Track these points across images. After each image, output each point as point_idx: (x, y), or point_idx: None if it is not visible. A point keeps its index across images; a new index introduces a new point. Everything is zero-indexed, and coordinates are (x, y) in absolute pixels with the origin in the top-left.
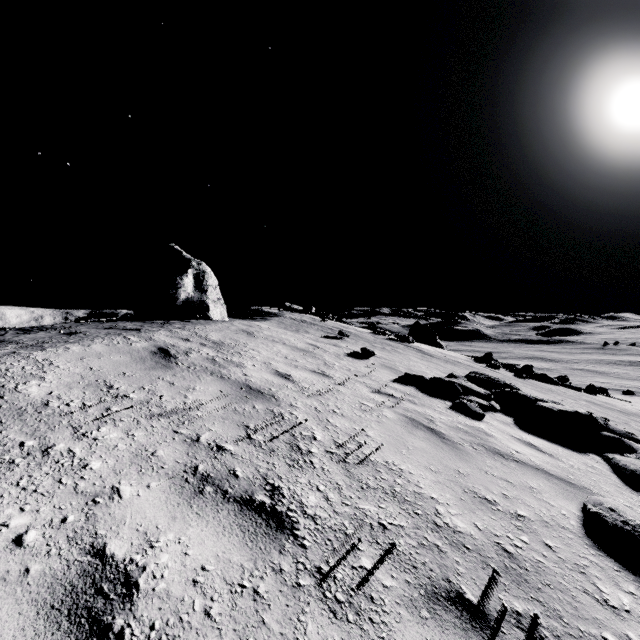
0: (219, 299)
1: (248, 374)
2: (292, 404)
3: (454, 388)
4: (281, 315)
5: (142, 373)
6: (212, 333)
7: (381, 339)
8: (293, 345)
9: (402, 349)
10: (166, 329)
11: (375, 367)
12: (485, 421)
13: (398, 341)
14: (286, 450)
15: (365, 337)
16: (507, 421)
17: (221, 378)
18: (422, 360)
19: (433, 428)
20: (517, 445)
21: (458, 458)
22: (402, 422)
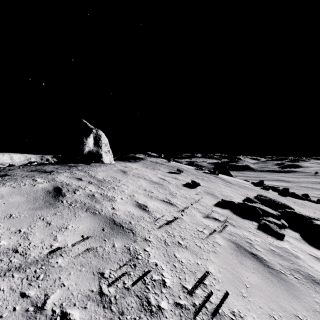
0: (109, 151)
1: (115, 208)
2: (146, 238)
3: (256, 211)
4: (145, 159)
5: (27, 214)
6: (99, 173)
7: (200, 173)
8: (150, 179)
9: (213, 179)
10: (69, 171)
11: (201, 194)
12: (285, 239)
13: (210, 173)
14: (136, 309)
15: (191, 172)
16: (297, 237)
17: (93, 214)
18: (226, 186)
19: (255, 254)
20: (319, 266)
21: (289, 295)
22: (232, 250)
